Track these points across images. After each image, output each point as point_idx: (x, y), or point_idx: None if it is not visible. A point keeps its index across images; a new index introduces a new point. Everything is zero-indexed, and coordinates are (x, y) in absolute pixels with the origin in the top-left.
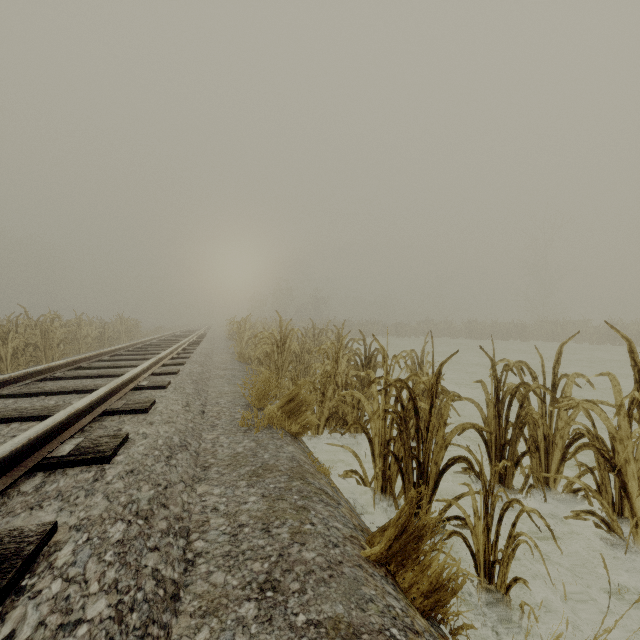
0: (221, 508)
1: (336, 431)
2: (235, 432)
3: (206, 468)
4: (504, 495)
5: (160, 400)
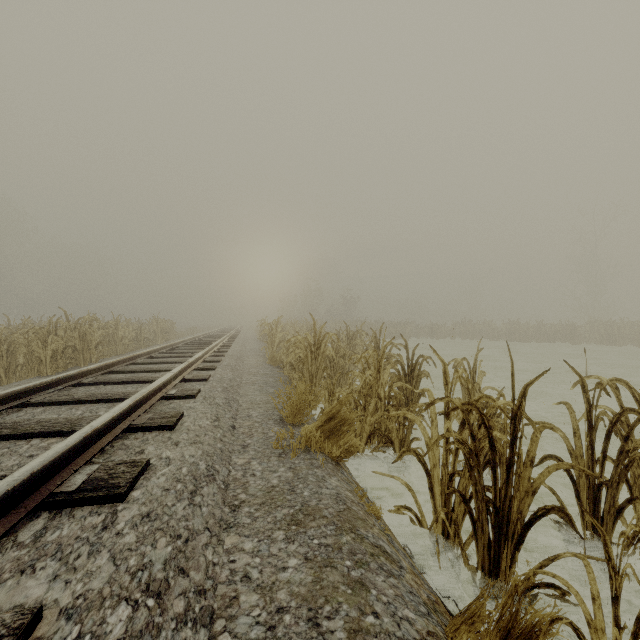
0: (254, 575)
1: (379, 450)
2: (268, 456)
3: (236, 508)
4: (600, 548)
5: (188, 413)
